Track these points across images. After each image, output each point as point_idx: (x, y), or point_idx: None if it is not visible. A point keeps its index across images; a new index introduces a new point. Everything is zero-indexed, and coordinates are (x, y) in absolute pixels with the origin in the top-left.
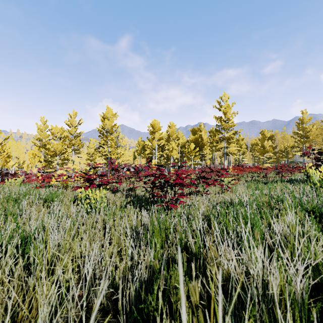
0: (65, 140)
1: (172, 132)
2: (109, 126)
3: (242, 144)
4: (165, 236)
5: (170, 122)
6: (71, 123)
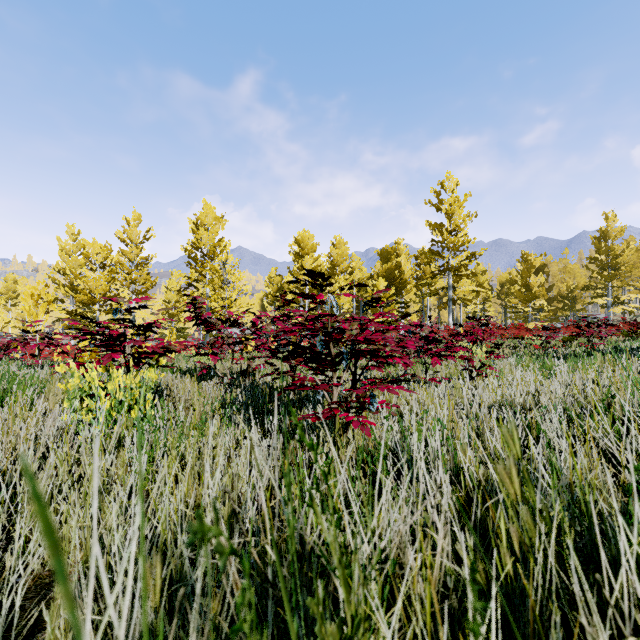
0: (114, 269)
1: (339, 258)
2: (209, 243)
3: (483, 281)
4: None
5: (335, 237)
6: (130, 237)
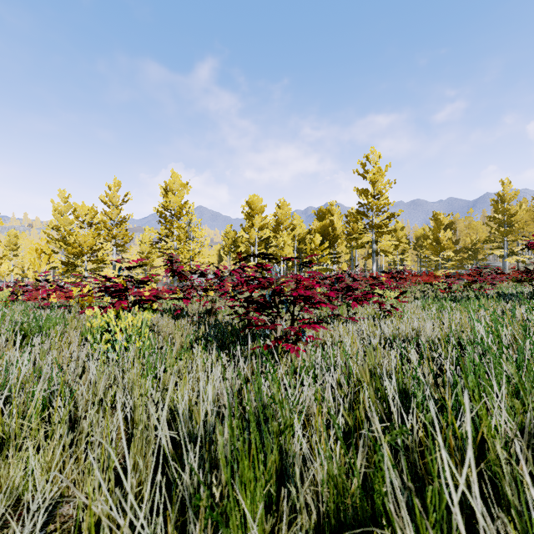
0: (99, 227)
1: (283, 217)
2: (176, 205)
3: (401, 236)
4: (278, 455)
5: (280, 200)
6: (111, 200)
